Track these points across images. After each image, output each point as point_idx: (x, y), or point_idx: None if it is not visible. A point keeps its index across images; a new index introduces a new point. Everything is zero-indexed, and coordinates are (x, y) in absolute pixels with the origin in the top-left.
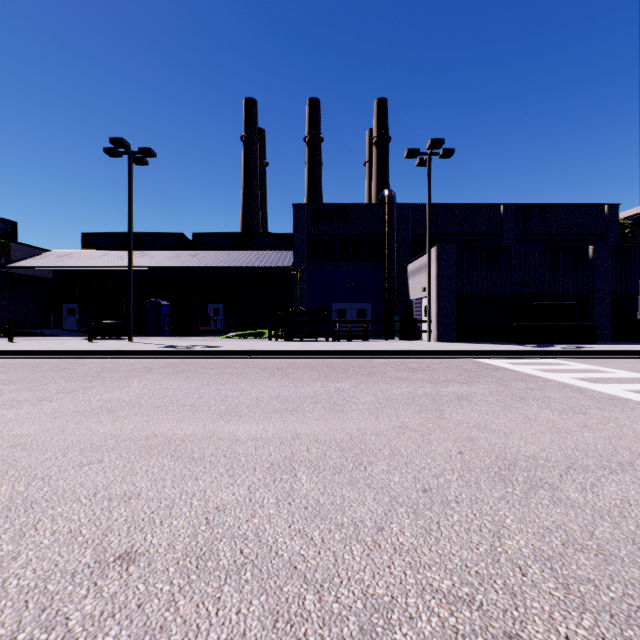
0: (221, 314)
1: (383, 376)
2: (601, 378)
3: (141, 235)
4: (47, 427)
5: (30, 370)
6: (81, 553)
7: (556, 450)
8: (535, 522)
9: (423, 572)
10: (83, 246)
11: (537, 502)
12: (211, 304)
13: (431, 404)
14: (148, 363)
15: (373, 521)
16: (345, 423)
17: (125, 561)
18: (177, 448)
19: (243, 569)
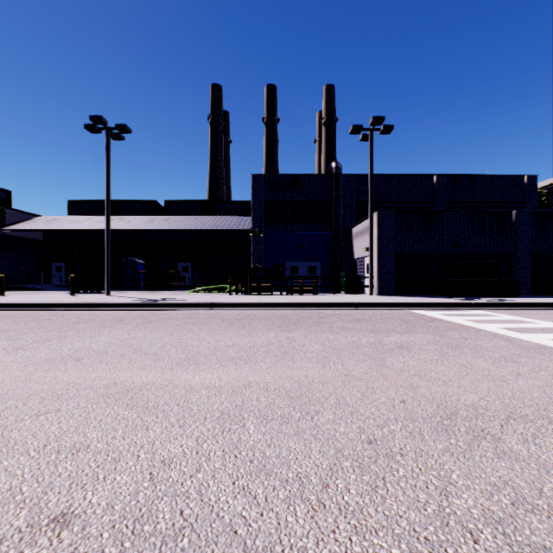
0: (189, 271)
1: (330, 326)
2: (527, 328)
3: (120, 202)
4: (15, 375)
5: (14, 321)
6: (15, 515)
7: (494, 399)
8: (481, 478)
9: (369, 538)
10: (69, 212)
11: (481, 455)
12: (181, 262)
13: (374, 353)
14: (121, 314)
15: (318, 476)
16: (294, 371)
17: (59, 524)
18: (133, 397)
19: (181, 534)
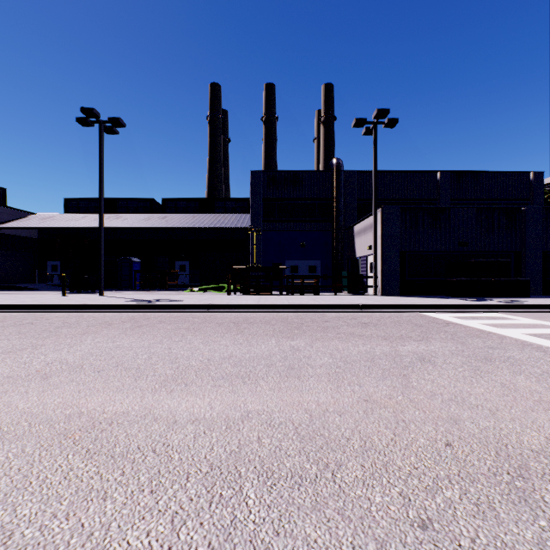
0: (187, 270)
1: (337, 332)
2: None
3: (116, 200)
4: None
5: None
6: None
7: None
8: None
9: None
10: (65, 210)
11: None
12: (178, 261)
13: (393, 367)
14: (110, 317)
15: None
16: (303, 395)
17: None
18: (98, 436)
19: None
